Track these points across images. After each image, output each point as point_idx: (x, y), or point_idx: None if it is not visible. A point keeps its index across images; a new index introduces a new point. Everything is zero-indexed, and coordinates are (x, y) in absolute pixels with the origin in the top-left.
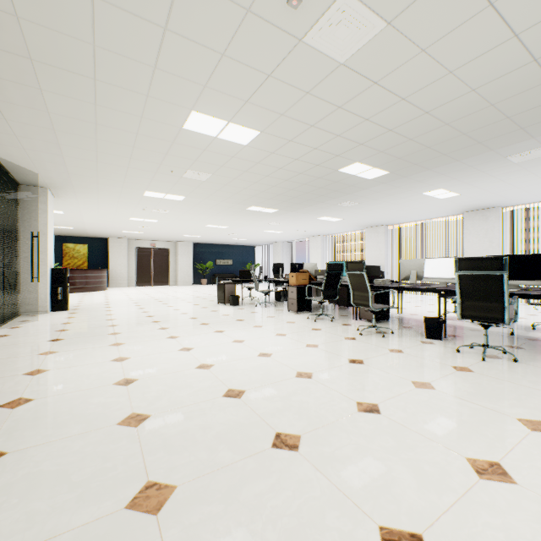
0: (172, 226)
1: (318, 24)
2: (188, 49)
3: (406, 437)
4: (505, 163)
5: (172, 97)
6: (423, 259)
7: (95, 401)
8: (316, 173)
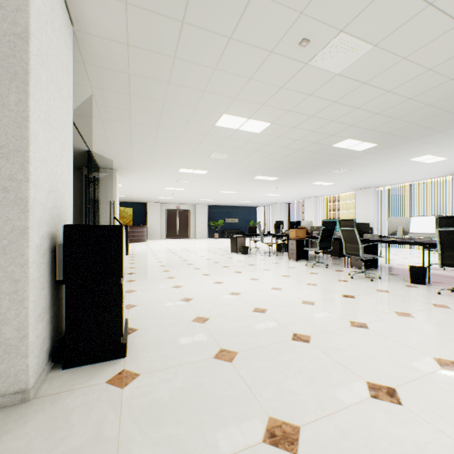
0: (194, 192)
1: (320, 53)
2: (227, 78)
3: (387, 343)
4: None
5: (211, 107)
6: (409, 217)
7: (173, 308)
8: (313, 149)
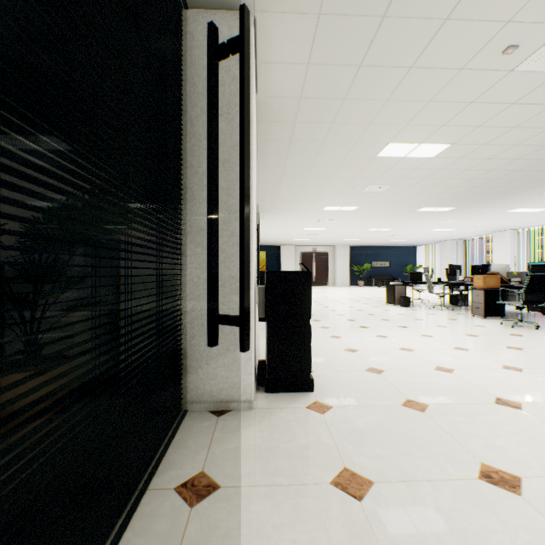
0: (335, 232)
1: (533, 55)
2: (400, 106)
3: None
4: None
5: (375, 138)
6: None
7: (340, 357)
8: (513, 167)
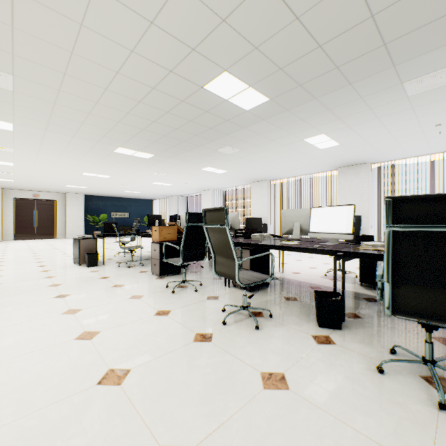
0: (40, 172)
1: None
2: None
3: None
4: (398, 96)
5: None
6: (308, 209)
7: None
8: (175, 91)
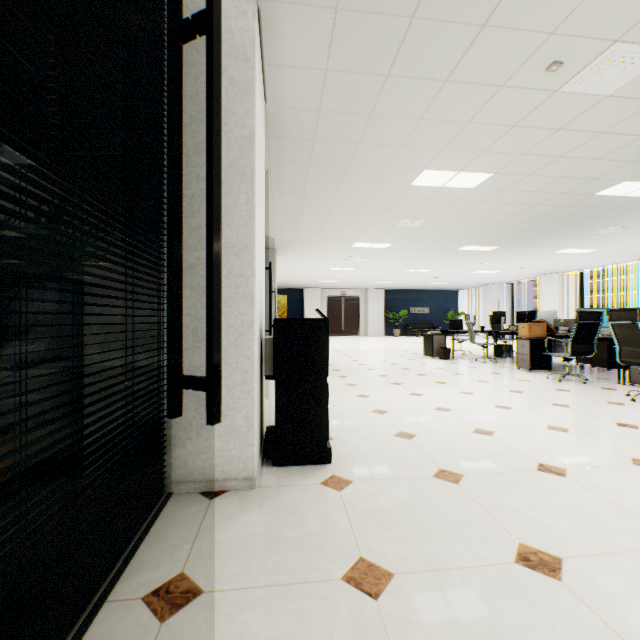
0: (367, 273)
1: (579, 74)
2: (435, 127)
3: None
4: None
5: (409, 164)
6: None
7: (366, 420)
8: (560, 202)
